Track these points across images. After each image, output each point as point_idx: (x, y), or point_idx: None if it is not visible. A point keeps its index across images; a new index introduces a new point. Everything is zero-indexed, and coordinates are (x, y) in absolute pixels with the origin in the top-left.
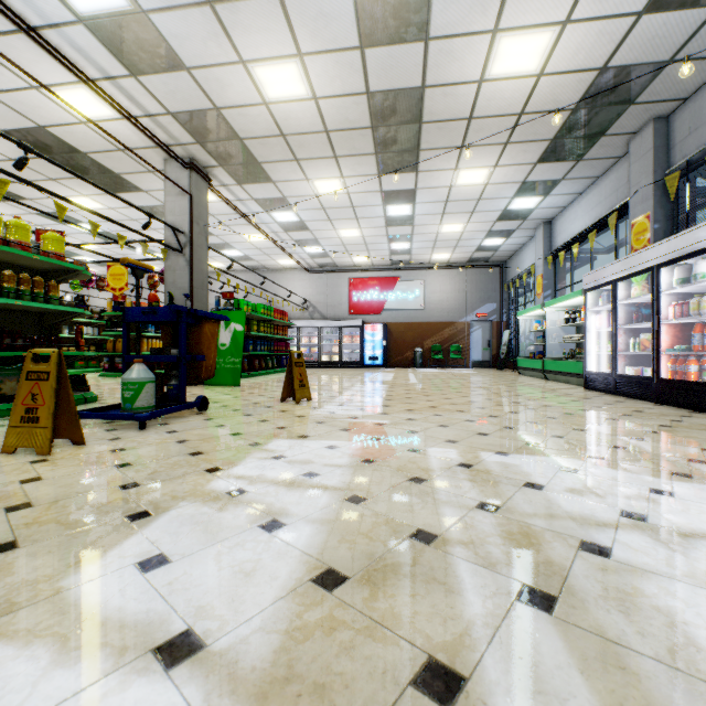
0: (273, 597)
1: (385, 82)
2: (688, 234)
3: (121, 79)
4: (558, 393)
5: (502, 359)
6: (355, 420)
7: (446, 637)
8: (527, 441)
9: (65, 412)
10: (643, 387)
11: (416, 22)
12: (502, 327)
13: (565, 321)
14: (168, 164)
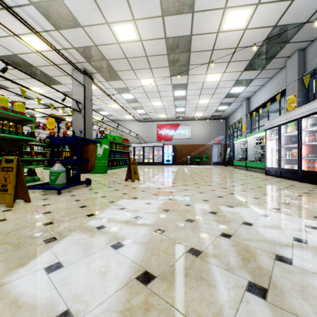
0: (115, 289)
1: (173, 32)
2: (315, 102)
3: (51, 32)
4: (253, 177)
5: (226, 161)
6: (159, 190)
7: (209, 315)
8: (242, 200)
9: (21, 186)
10: (293, 174)
11: (188, 4)
12: (226, 146)
13: (256, 144)
14: (74, 72)
